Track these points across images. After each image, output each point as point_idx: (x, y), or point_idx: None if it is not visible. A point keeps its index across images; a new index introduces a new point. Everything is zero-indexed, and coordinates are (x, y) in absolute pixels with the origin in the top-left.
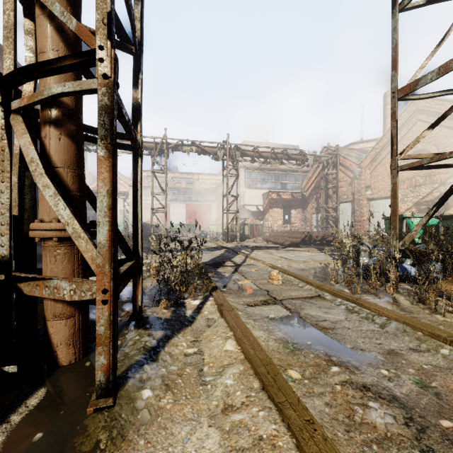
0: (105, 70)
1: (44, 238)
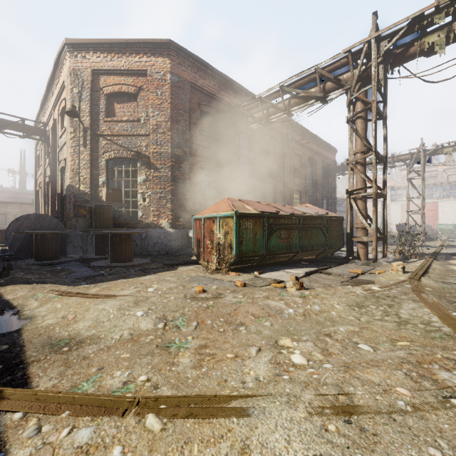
0: (374, 191)
1: (357, 228)
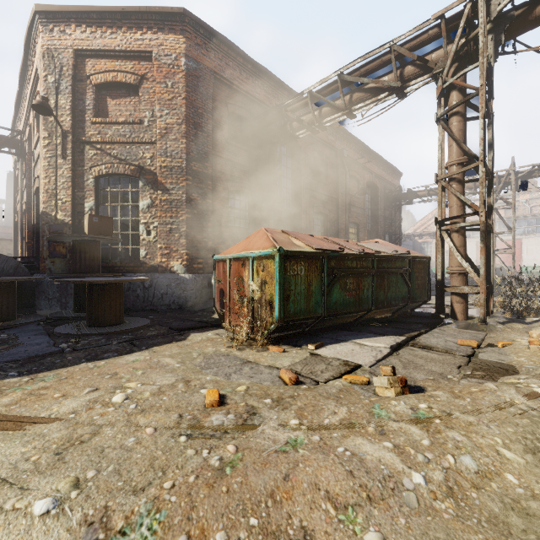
0: (483, 219)
1: (451, 273)
